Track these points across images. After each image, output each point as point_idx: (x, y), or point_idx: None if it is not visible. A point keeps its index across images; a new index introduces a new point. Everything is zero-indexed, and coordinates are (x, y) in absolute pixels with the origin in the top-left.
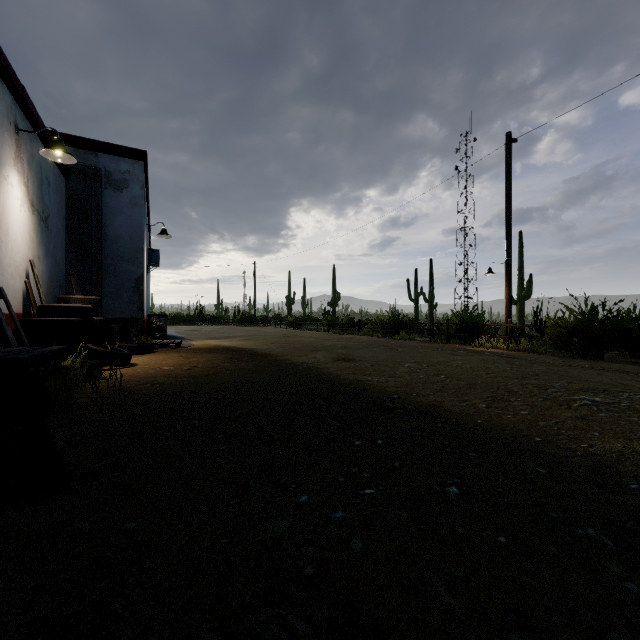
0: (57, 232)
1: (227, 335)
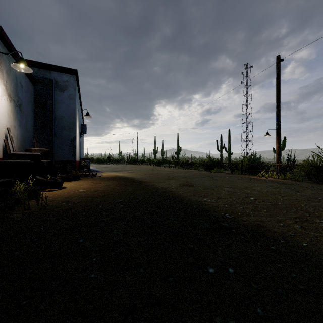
0: (28, 113)
1: (122, 169)
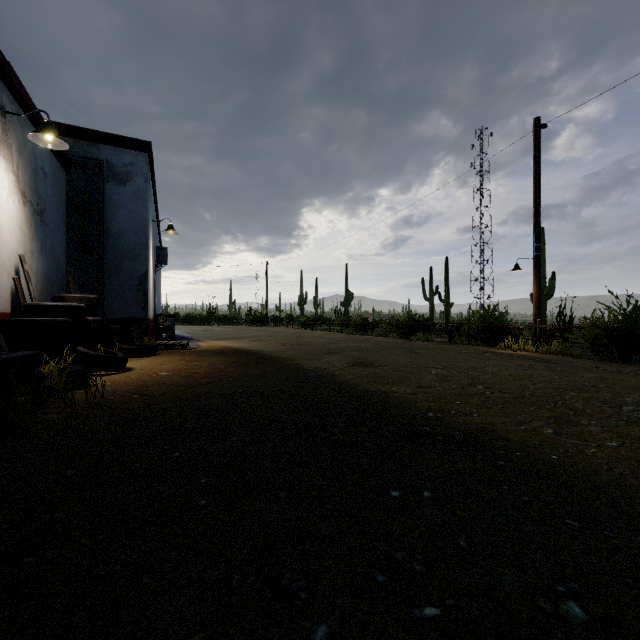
0: (56, 227)
1: (237, 335)
